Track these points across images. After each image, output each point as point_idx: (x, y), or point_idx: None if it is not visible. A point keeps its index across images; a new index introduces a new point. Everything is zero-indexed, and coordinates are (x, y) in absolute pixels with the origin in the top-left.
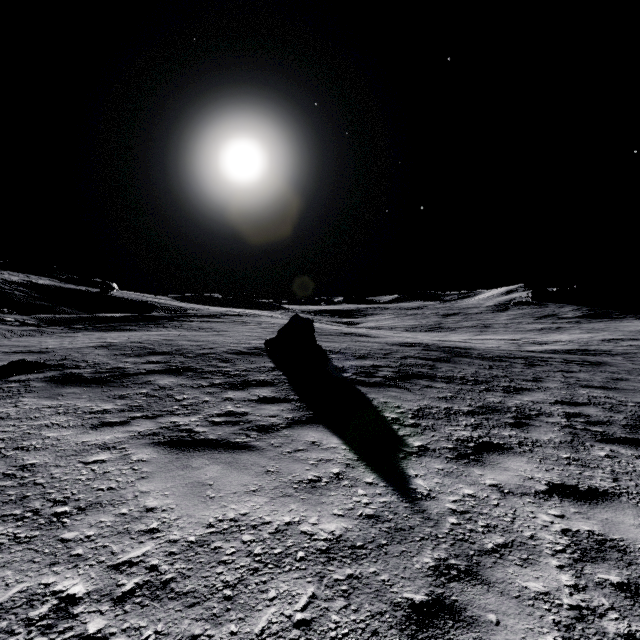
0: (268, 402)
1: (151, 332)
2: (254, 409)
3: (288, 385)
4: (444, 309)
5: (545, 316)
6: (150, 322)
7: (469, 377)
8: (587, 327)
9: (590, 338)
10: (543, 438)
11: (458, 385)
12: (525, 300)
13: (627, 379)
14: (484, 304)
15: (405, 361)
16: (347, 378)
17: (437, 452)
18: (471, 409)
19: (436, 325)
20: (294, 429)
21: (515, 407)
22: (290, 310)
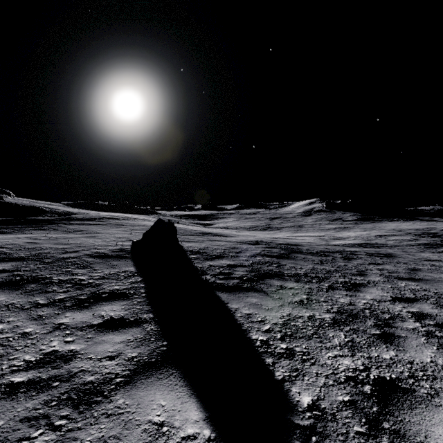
0: (113, 328)
1: (24, 234)
2: (89, 344)
3: (144, 296)
4: (270, 214)
5: (335, 219)
6: (29, 225)
7: (311, 273)
8: (363, 227)
9: (368, 234)
10: (426, 360)
11: (306, 284)
12: (321, 209)
13: (420, 269)
14: (296, 211)
15: (255, 259)
16: (206, 282)
17: (339, 420)
18: (332, 316)
19: (267, 226)
20: (135, 388)
21: (367, 309)
22: (162, 214)
